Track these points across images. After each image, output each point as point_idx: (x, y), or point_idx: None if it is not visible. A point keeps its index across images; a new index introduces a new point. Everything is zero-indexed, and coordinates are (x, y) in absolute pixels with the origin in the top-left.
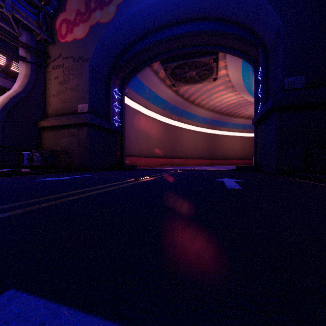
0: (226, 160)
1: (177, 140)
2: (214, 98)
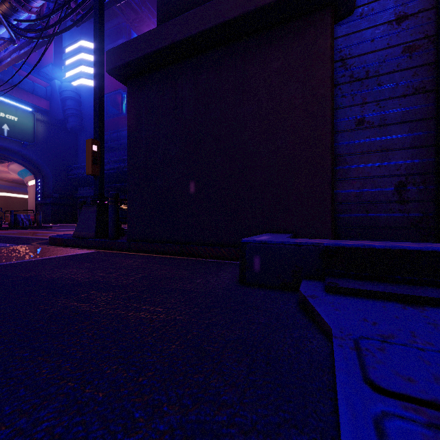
0: None
1: None
2: None
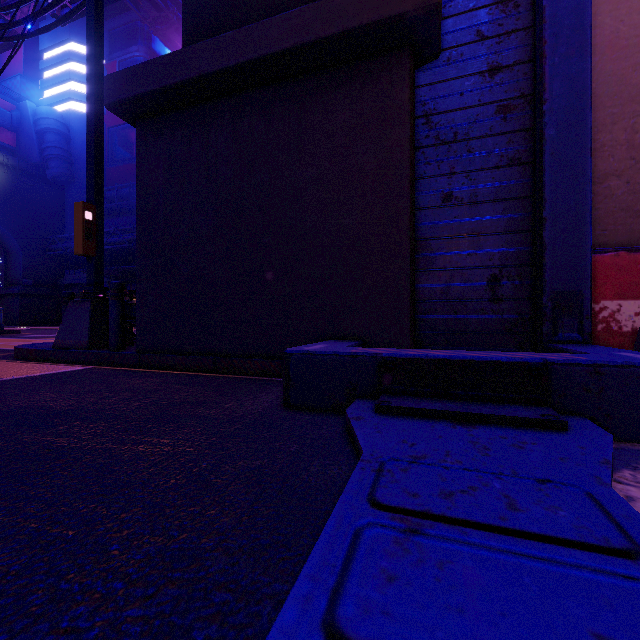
0: None
1: None
2: None
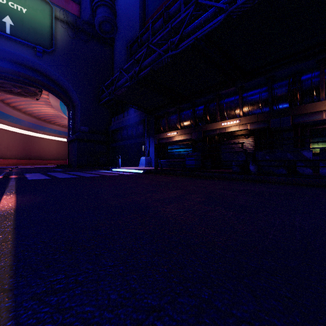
0: (43, 160)
1: None
2: (33, 106)
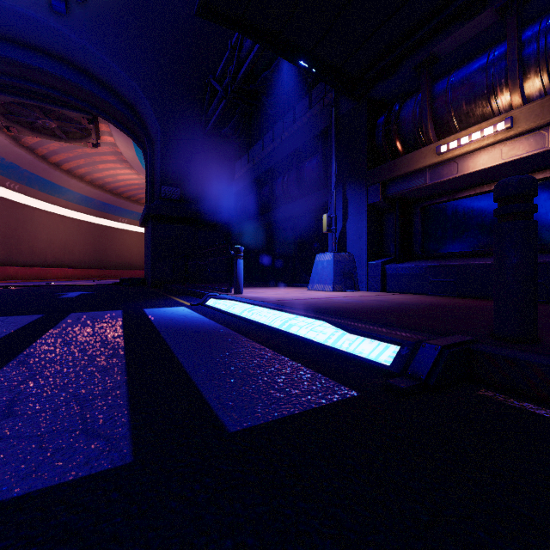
0: (129, 271)
1: (20, 231)
2: (101, 169)
